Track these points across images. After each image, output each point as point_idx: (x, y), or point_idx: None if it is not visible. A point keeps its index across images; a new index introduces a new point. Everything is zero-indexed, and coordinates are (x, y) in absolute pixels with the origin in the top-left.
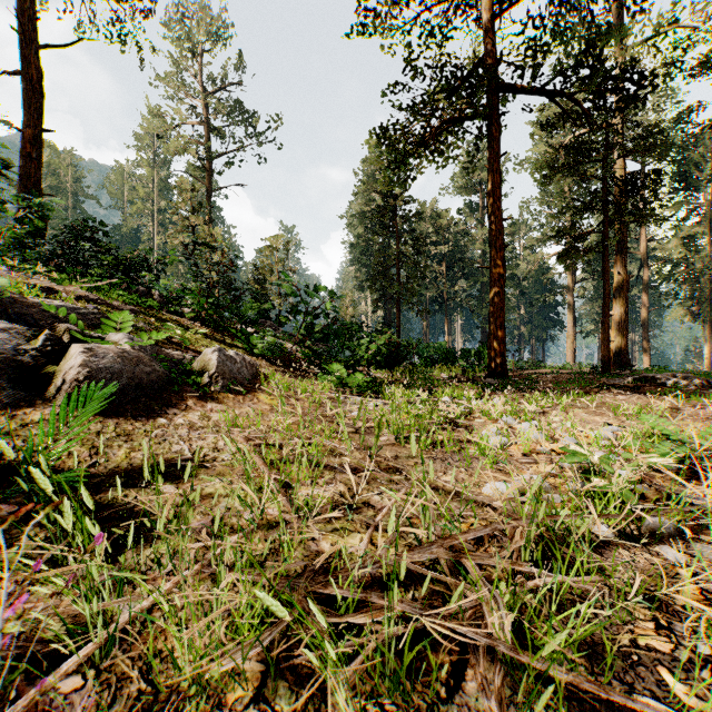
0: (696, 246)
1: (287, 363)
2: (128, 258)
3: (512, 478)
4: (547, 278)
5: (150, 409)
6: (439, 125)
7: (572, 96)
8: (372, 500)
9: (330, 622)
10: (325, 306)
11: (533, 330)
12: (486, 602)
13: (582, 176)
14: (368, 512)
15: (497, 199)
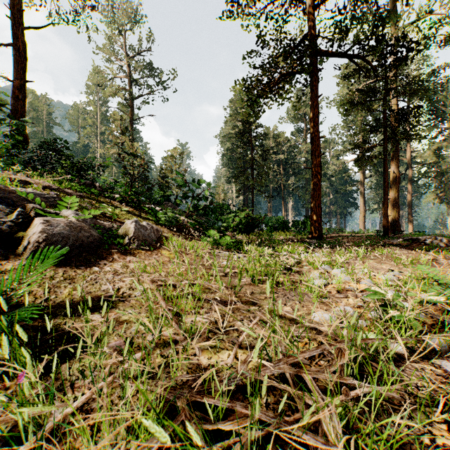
0: (442, 155)
1: (181, 229)
2: (79, 162)
3: (332, 310)
4: (347, 175)
5: (88, 261)
6: (279, 76)
7: (364, 58)
8: (236, 324)
9: (205, 427)
10: (205, 193)
11: (338, 209)
12: (322, 410)
13: (370, 109)
14: (234, 333)
15: (316, 124)
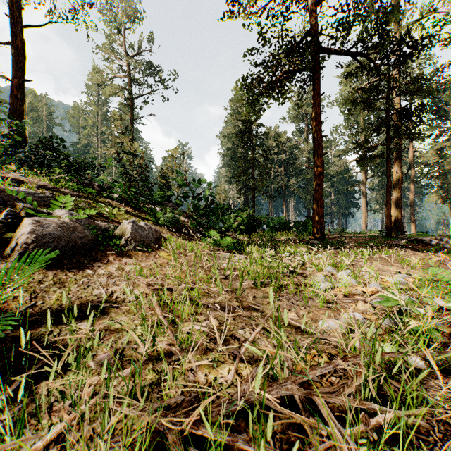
0: (445, 155)
1: (181, 230)
2: (78, 162)
3: (342, 318)
4: (349, 175)
5: (81, 263)
6: (281, 74)
7: (368, 55)
8: (237, 333)
9: None
10: (206, 192)
11: (339, 209)
12: (340, 446)
13: (373, 108)
14: (234, 344)
15: (318, 123)
